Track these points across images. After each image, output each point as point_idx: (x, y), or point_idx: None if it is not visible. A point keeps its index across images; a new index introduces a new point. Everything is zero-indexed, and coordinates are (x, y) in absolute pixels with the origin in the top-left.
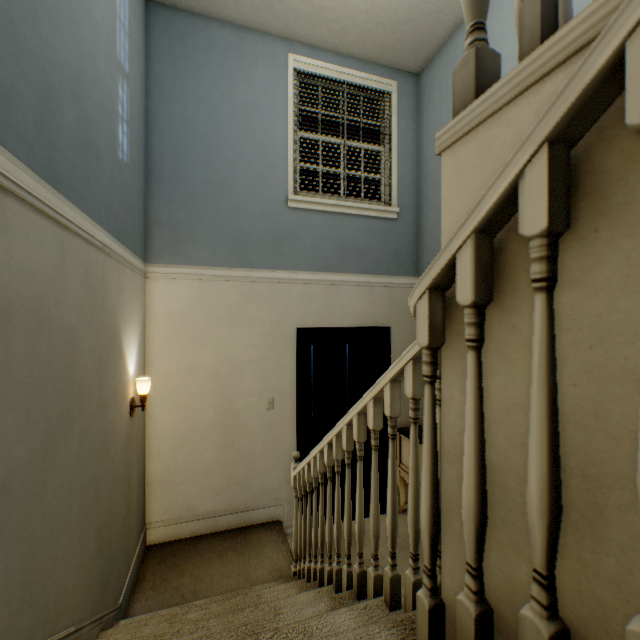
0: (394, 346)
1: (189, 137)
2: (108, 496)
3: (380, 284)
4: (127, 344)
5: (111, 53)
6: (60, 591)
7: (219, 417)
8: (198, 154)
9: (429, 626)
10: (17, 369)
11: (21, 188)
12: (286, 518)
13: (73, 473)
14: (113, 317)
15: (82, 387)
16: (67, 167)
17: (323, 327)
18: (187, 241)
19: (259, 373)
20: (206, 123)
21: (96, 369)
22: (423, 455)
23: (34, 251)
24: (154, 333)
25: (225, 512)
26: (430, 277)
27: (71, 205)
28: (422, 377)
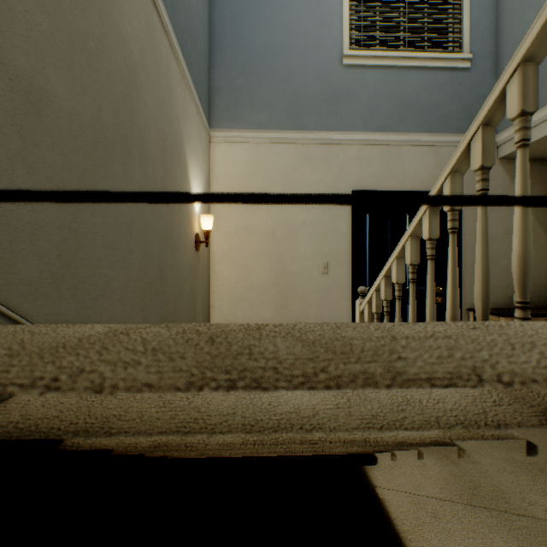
0: (465, 215)
1: (247, 6)
2: (173, 296)
3: (448, 144)
4: (192, 175)
5: None
6: None
7: (274, 278)
8: (255, 22)
9: None
10: None
11: None
12: None
13: (133, 218)
14: (178, 125)
15: (144, 141)
16: None
17: (381, 191)
18: (245, 106)
19: (313, 237)
20: None
21: (160, 147)
22: None
23: None
24: None
25: None
26: None
27: None
28: None
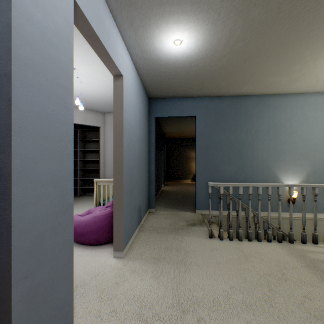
0: None
1: None
2: None
3: None
4: None
5: None
6: None
7: None
8: None
9: None
10: None
11: (320, 218)
12: None
13: None
14: None
15: None
16: None
17: None
18: None
19: None
20: None
21: None
22: None
23: None
24: None
25: None
26: None
27: None
28: None
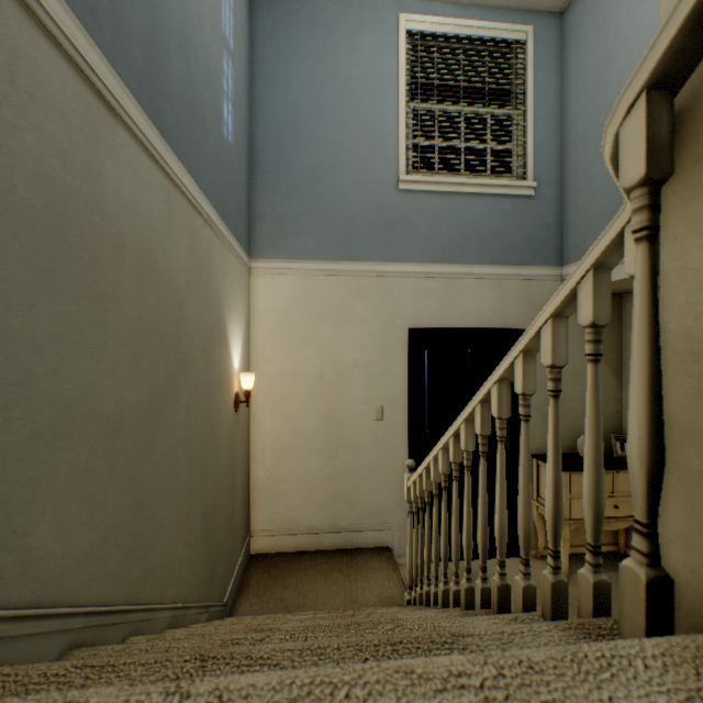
0: None
1: (292, 122)
2: (213, 484)
3: (511, 276)
4: (232, 334)
5: (216, 22)
6: (167, 559)
7: (323, 425)
8: (301, 139)
9: (647, 609)
10: (126, 306)
11: (130, 118)
12: (396, 546)
13: (180, 442)
14: (218, 299)
15: (188, 357)
16: (174, 120)
17: (440, 328)
18: (290, 234)
19: (366, 379)
20: (310, 105)
21: (202, 345)
22: (632, 353)
23: (142, 192)
24: (258, 332)
25: (329, 530)
26: (652, 59)
27: (178, 162)
28: (606, 295)
